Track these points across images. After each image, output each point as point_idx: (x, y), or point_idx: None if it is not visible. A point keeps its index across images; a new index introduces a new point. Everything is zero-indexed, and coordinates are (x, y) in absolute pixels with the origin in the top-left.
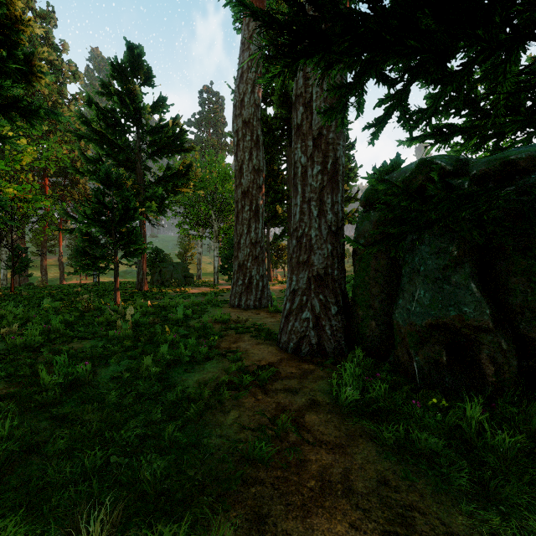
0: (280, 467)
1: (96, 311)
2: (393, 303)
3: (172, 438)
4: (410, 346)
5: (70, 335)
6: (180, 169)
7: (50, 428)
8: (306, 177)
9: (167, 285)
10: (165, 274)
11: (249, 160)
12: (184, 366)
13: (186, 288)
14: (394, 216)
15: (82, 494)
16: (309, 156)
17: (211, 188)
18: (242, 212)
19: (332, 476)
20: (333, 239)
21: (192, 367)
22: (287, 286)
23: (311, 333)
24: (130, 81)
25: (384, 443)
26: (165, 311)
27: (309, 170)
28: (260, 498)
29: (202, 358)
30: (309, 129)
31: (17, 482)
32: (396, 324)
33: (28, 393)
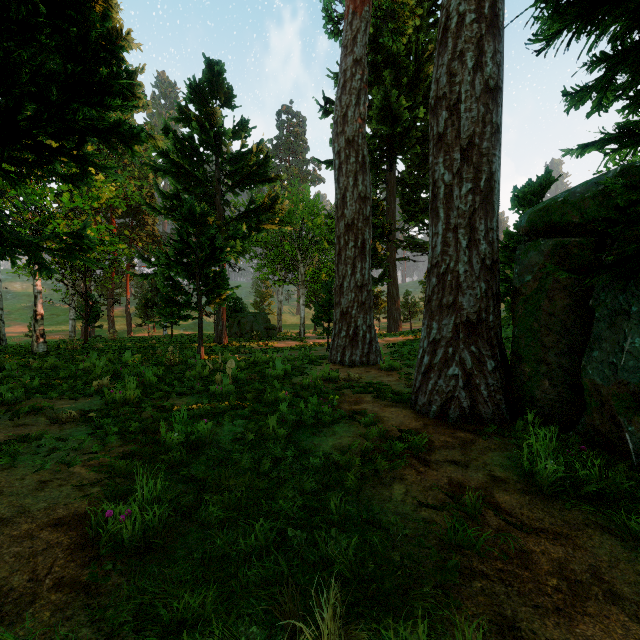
0: (499, 558)
1: (182, 366)
2: (576, 357)
3: (342, 512)
4: (618, 412)
5: (166, 390)
6: (265, 202)
7: (190, 492)
8: (452, 198)
9: (247, 338)
10: (244, 325)
11: (354, 186)
12: (310, 429)
13: (270, 342)
14: (577, 243)
15: (270, 571)
16: (455, 172)
17: (299, 224)
18: (345, 249)
19: (577, 575)
20: (488, 276)
21: (319, 430)
22: (423, 336)
23: (461, 394)
24: (208, 104)
25: (629, 536)
26: (258, 366)
27: (455, 189)
28: (493, 595)
29: (327, 420)
30: (455, 138)
31: (184, 551)
32: (589, 383)
33: (151, 451)
